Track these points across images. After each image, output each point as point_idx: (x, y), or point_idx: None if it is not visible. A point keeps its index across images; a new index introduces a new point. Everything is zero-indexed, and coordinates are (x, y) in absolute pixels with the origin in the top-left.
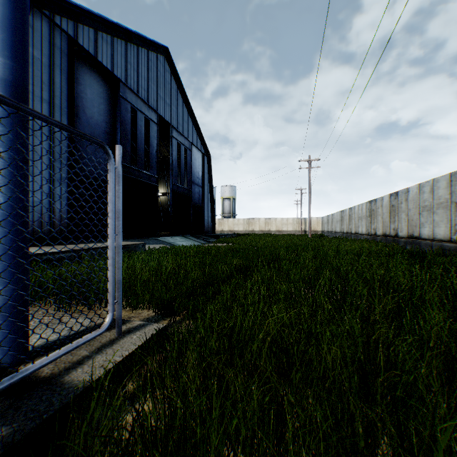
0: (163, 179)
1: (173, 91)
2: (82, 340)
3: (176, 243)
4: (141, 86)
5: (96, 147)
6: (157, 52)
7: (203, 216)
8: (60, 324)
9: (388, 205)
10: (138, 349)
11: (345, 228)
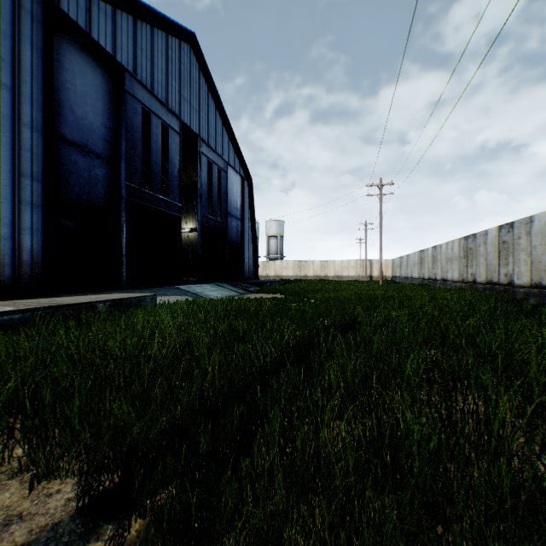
0: (192, 211)
1: (202, 93)
2: None
3: (204, 294)
4: (156, 82)
5: (91, 160)
6: (180, 38)
7: (242, 258)
8: None
9: (495, 241)
10: None
11: (426, 273)
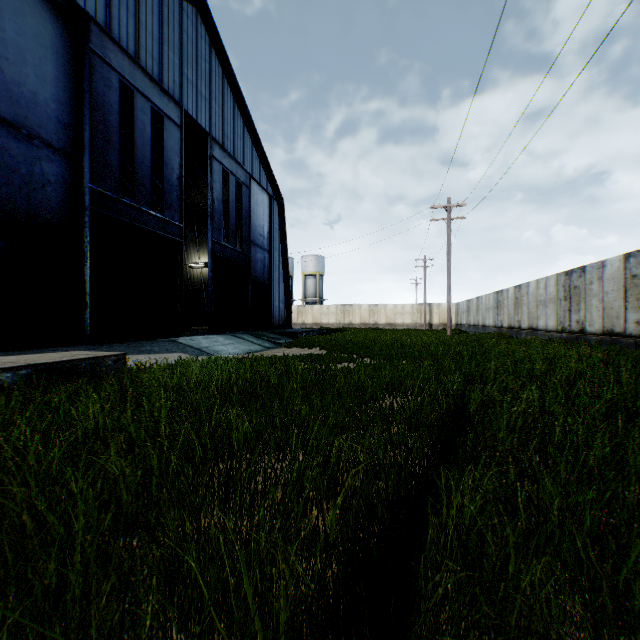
0: (206, 240)
1: (214, 78)
2: None
3: (212, 349)
4: (144, 48)
5: (33, 149)
6: None
7: (270, 300)
8: None
9: (619, 275)
10: None
11: (505, 320)
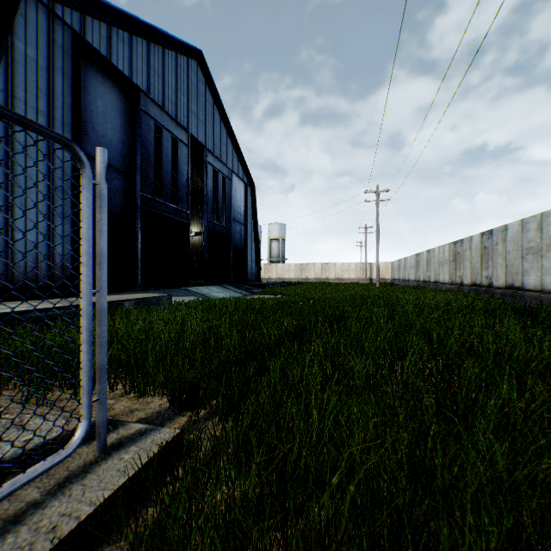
0: (196, 215)
1: (208, 106)
2: (24, 476)
3: (211, 295)
4: (167, 98)
5: (110, 174)
6: (188, 56)
7: (245, 261)
8: (16, 429)
9: (478, 246)
10: (128, 483)
11: (421, 276)
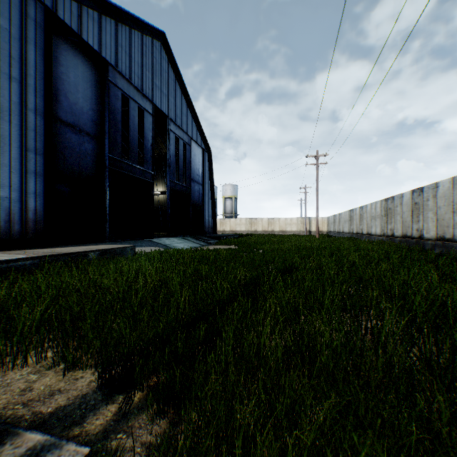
0: (161, 177)
1: (170, 81)
2: None
3: (172, 245)
4: (133, 72)
5: (81, 137)
6: (152, 37)
7: (203, 216)
8: None
9: (409, 202)
10: None
11: (354, 229)
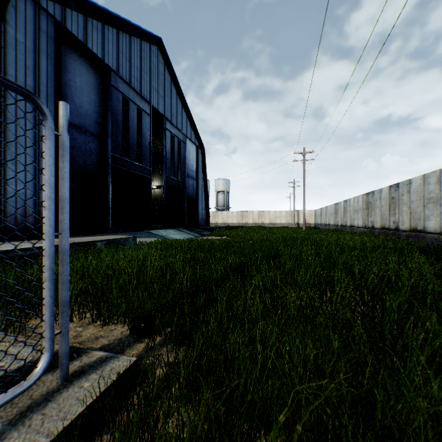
0: (157, 172)
1: (166, 83)
2: None
3: (169, 237)
4: (133, 76)
5: (86, 137)
6: (150, 42)
7: (197, 209)
8: None
9: (387, 197)
10: (85, 412)
11: (339, 221)
